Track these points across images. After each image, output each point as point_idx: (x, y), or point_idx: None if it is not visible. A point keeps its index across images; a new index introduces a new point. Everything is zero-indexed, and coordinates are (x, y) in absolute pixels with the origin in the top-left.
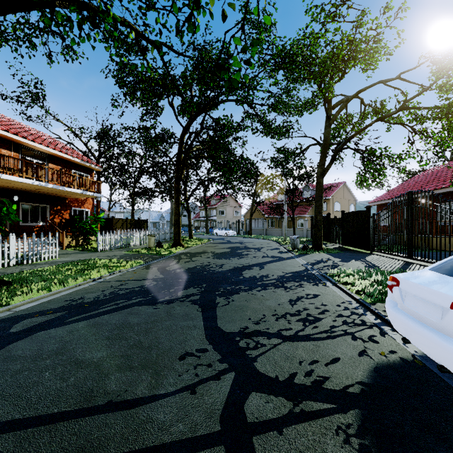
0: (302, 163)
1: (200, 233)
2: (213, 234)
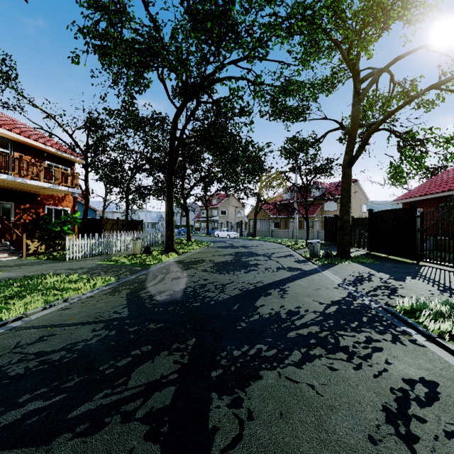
0: (316, 155)
1: (201, 234)
2: (214, 236)
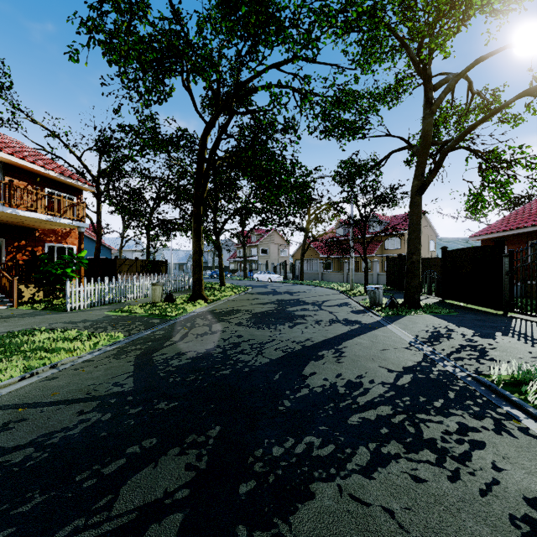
0: (376, 182)
1: (237, 277)
2: (253, 279)
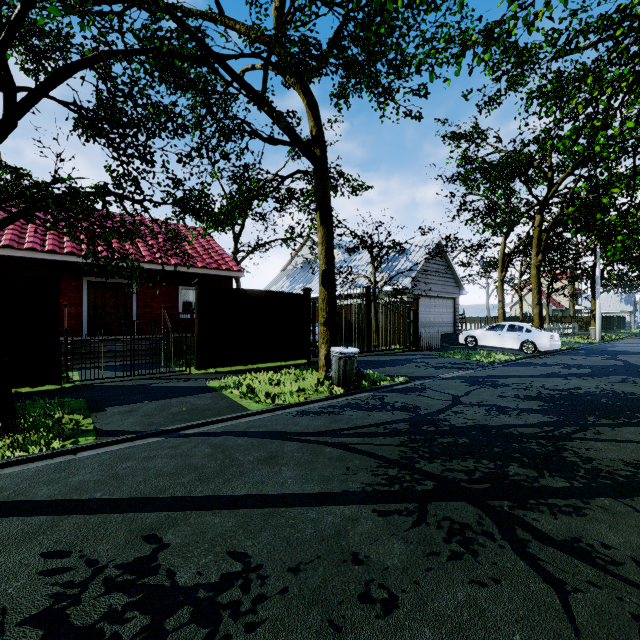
0: None
1: None
2: None
